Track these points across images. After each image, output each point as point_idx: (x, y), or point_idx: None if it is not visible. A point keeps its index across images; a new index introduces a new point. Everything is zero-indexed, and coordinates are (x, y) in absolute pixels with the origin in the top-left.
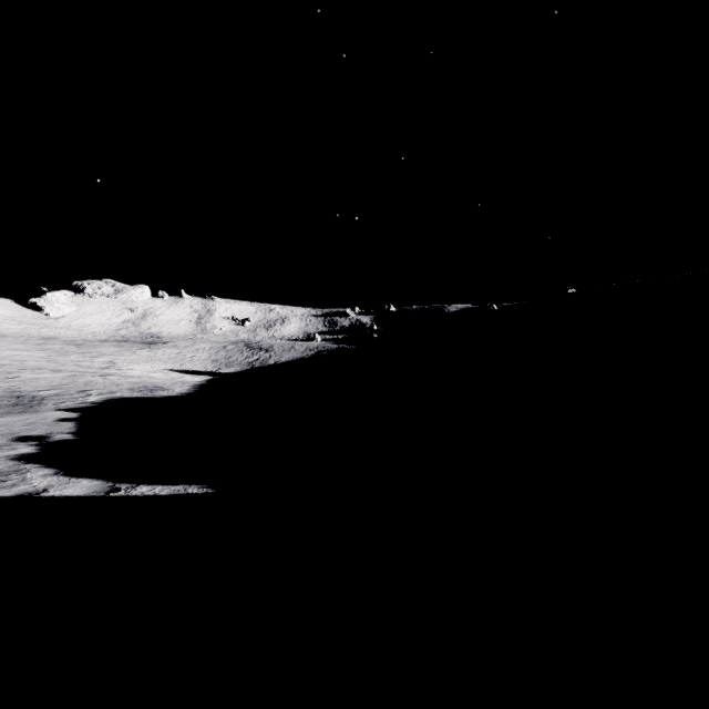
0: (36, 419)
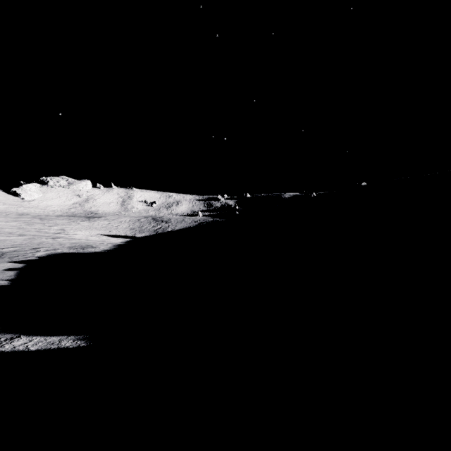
0: None
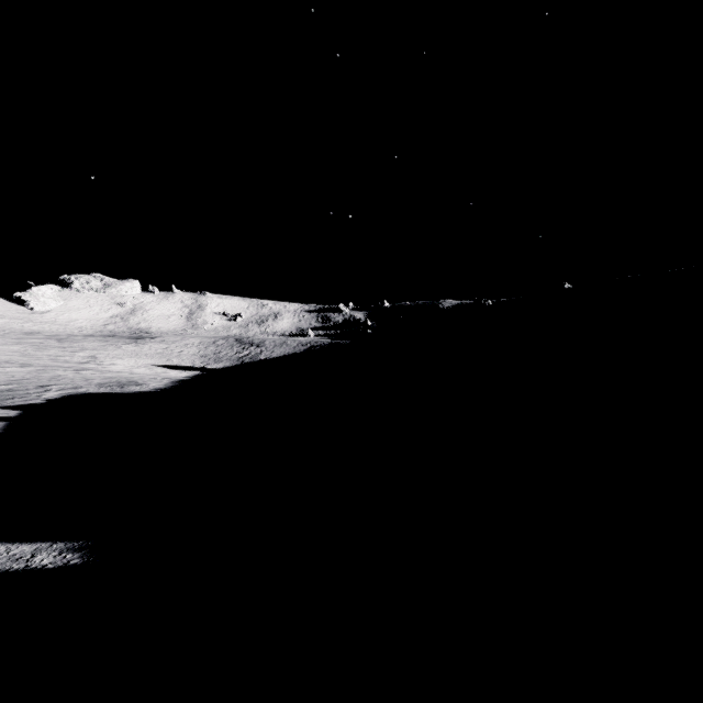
0: None
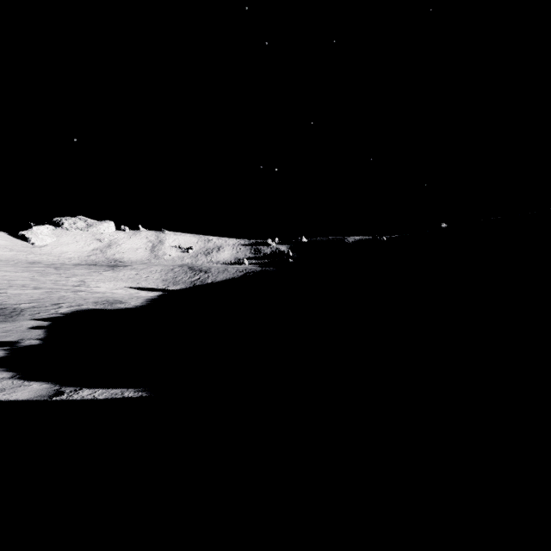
0: (12, 327)
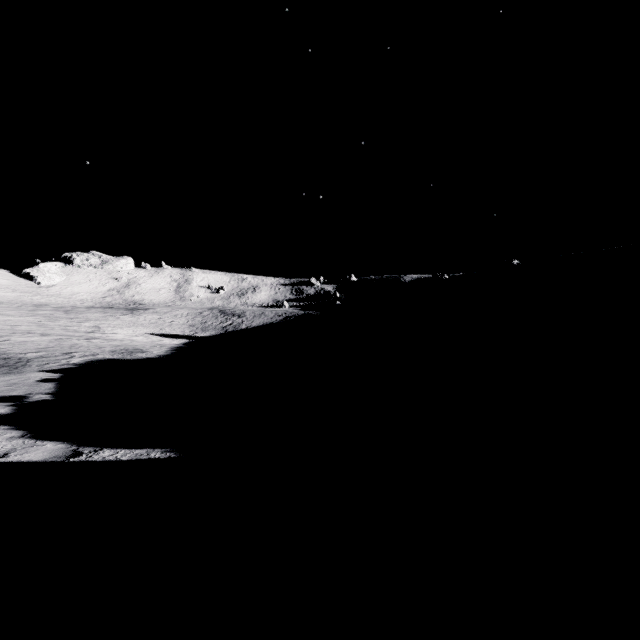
0: (18, 380)
